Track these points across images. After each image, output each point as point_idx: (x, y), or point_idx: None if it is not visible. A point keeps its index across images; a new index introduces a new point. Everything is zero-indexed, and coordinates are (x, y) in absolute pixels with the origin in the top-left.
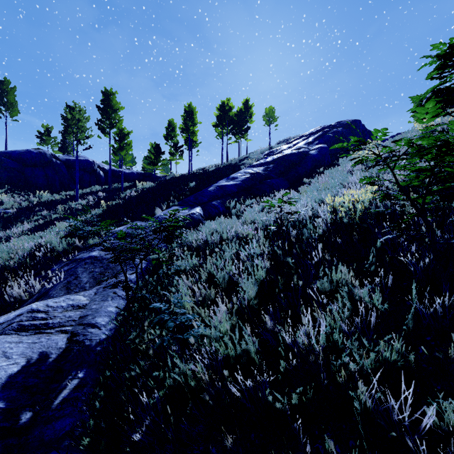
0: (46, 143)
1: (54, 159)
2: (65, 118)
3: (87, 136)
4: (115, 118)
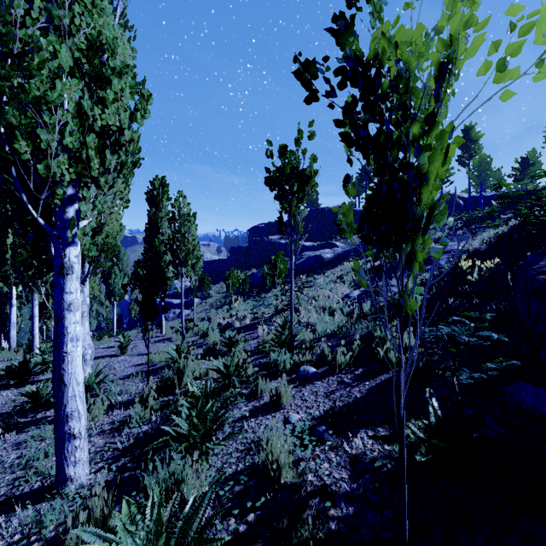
0: None
1: None
2: None
3: (449, 175)
4: (474, 149)
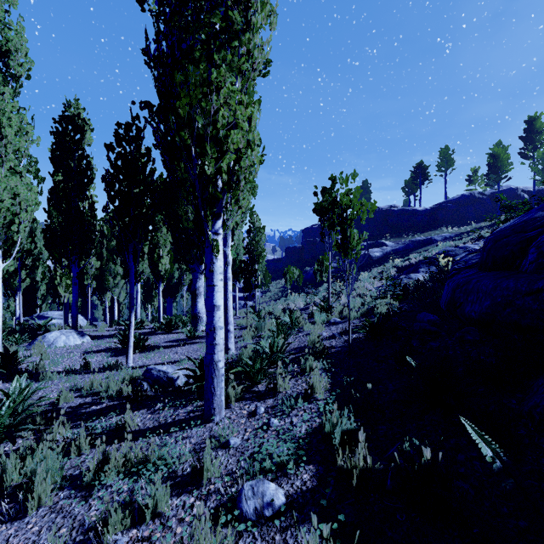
0: (473, 183)
1: (480, 195)
2: (488, 165)
3: (506, 171)
4: (539, 140)
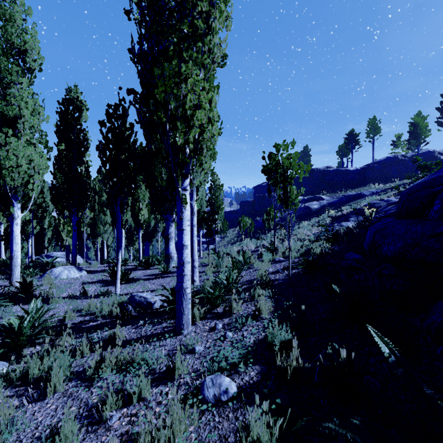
0: (397, 147)
1: (402, 157)
2: (409, 132)
3: (425, 137)
4: None
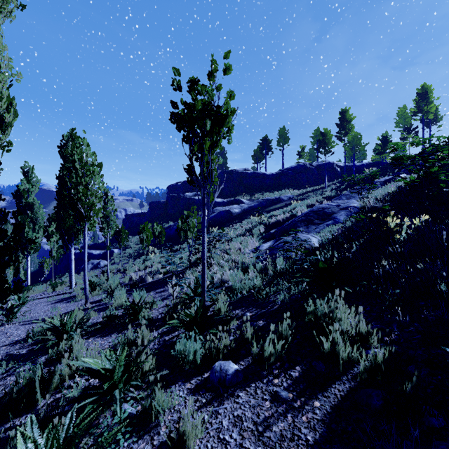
0: (302, 157)
1: (310, 166)
2: (319, 141)
3: (331, 147)
4: (348, 128)
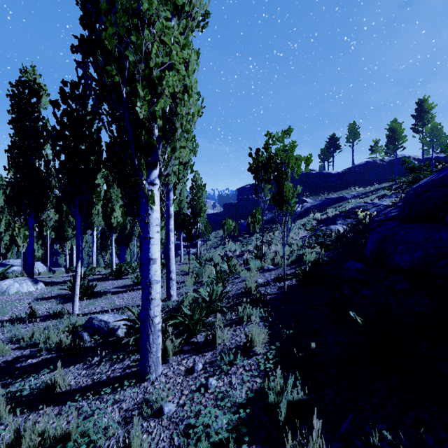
0: (375, 152)
1: (381, 162)
2: (388, 137)
3: (402, 142)
4: (427, 118)
